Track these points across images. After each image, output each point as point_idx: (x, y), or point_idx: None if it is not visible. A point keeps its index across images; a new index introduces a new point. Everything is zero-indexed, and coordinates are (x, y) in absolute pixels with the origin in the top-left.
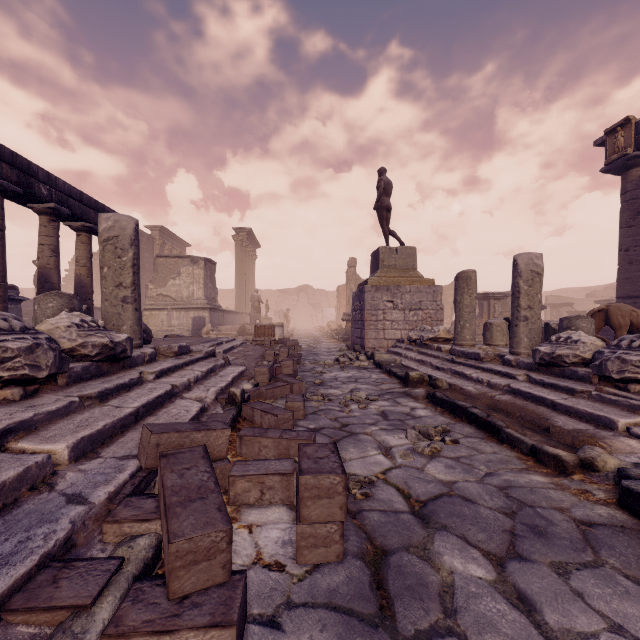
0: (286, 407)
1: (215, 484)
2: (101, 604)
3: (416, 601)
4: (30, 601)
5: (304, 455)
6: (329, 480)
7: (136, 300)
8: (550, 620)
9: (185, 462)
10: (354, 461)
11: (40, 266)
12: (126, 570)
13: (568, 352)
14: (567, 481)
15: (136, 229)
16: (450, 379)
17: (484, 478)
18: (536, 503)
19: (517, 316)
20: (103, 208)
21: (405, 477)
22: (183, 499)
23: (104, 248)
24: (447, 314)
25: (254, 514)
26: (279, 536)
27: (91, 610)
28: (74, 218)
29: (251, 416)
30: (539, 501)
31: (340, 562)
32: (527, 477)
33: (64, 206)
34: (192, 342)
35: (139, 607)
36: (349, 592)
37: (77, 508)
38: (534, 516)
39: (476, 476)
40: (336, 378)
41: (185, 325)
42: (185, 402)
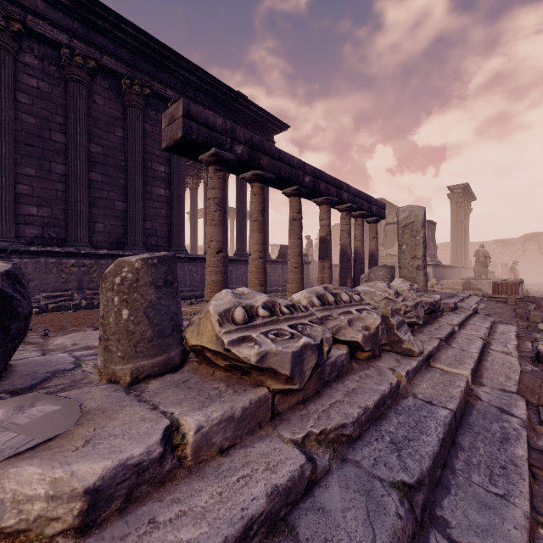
0: None
1: None
2: None
3: None
4: None
5: None
6: None
7: (424, 267)
8: None
9: None
10: None
11: (341, 244)
12: None
13: None
14: None
15: (424, 214)
16: None
17: None
18: None
19: None
20: (370, 198)
21: None
22: None
23: (403, 232)
24: None
25: None
26: None
27: None
28: (356, 210)
29: None
30: None
31: None
32: None
33: (353, 203)
34: None
35: None
36: None
37: (513, 418)
38: None
39: None
40: None
41: None
42: (498, 354)
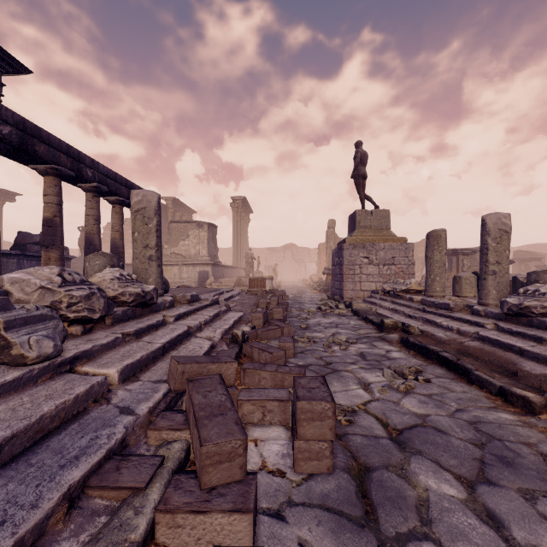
0: (279, 346)
1: (231, 404)
2: (152, 488)
3: (396, 510)
4: (103, 481)
5: (299, 385)
6: (321, 406)
7: (159, 258)
8: (517, 536)
9: (207, 386)
10: (338, 393)
11: (86, 232)
12: (167, 465)
13: (536, 303)
14: (534, 420)
15: (159, 202)
16: (422, 326)
17: (455, 413)
18: (504, 437)
19: (485, 270)
20: (131, 185)
21: (383, 409)
22: (208, 414)
23: (135, 217)
24: (418, 268)
25: (258, 431)
26: (279, 450)
27: (145, 492)
28: (110, 194)
29: (250, 353)
30: (507, 436)
31: (330, 474)
32: (495, 414)
33: (103, 185)
34: (199, 292)
35: (179, 492)
36: (339, 497)
37: (128, 417)
38: (502, 448)
39: (447, 411)
40: (319, 323)
41: (193, 278)
42: (198, 340)
